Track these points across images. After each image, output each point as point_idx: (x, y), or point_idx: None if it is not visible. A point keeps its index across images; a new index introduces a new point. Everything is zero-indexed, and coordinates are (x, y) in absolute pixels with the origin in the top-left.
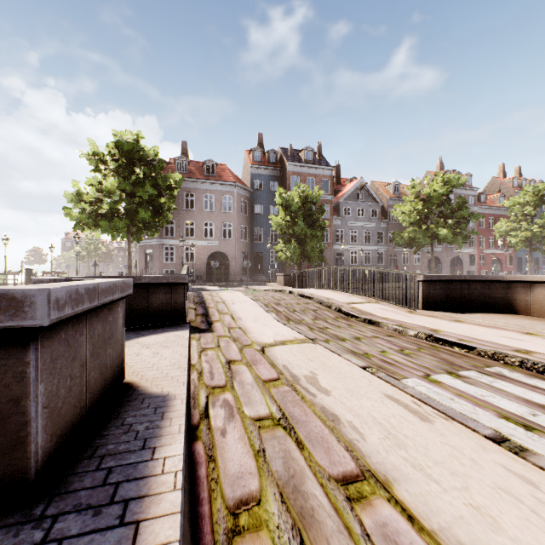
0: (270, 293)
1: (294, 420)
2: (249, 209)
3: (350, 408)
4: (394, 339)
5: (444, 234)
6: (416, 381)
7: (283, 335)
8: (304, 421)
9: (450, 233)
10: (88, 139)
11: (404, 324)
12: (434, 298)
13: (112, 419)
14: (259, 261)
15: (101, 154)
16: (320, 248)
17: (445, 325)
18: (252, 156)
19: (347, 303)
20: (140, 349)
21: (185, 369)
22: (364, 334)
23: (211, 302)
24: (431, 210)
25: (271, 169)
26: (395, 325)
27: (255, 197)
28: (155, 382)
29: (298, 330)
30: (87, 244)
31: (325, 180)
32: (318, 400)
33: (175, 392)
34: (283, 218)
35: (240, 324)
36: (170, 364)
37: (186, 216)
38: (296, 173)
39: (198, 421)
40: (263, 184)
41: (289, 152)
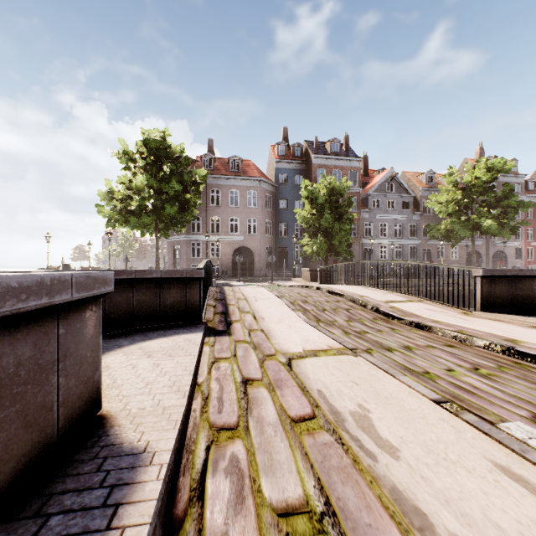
0: (296, 289)
1: (348, 521)
2: (273, 203)
3: (444, 495)
4: (458, 350)
5: (488, 225)
6: (525, 429)
7: (313, 341)
8: (367, 525)
9: (496, 224)
10: (118, 138)
11: (466, 331)
12: (496, 297)
13: (27, 517)
14: (284, 256)
15: (131, 153)
16: (348, 242)
17: (522, 333)
18: (277, 150)
19: (384, 302)
20: (140, 358)
21: (185, 393)
22: (414, 342)
23: (232, 299)
24: (471, 200)
25: (296, 163)
26: (454, 332)
27: (279, 191)
28: (138, 418)
29: (332, 336)
30: (122, 241)
31: (352, 171)
32: (383, 470)
33: (157, 446)
34: (308, 211)
35: (262, 326)
36: (168, 383)
37: (211, 212)
38: (322, 165)
39: (184, 509)
40: (288, 178)
41: (315, 145)
